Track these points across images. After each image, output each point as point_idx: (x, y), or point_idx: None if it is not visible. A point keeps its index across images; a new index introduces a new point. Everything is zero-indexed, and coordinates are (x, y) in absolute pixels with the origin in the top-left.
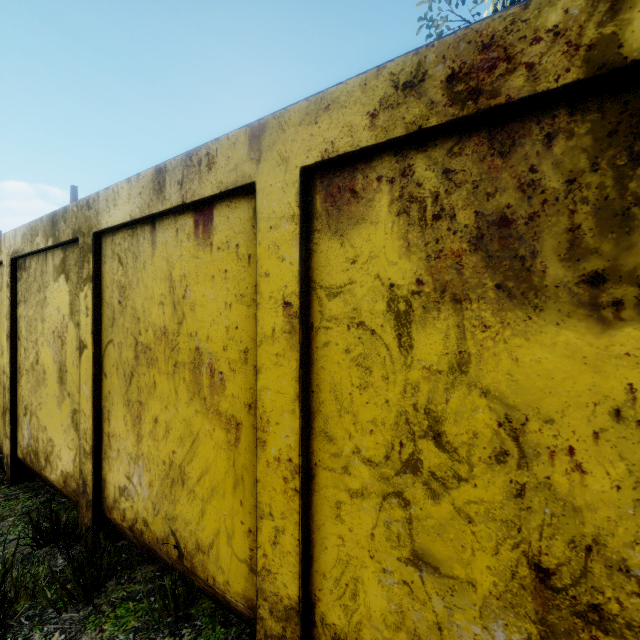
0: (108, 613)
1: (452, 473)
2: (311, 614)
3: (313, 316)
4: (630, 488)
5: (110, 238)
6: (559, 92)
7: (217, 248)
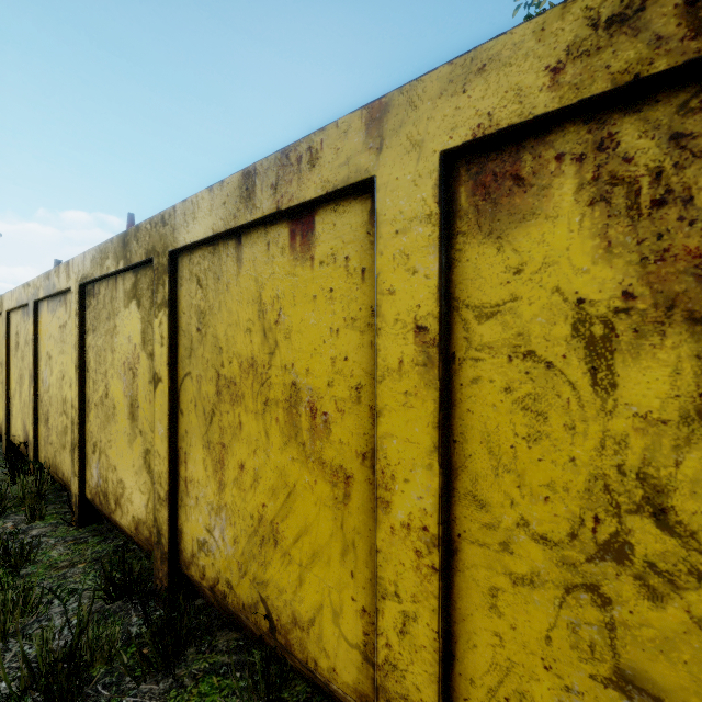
0: (190, 688)
1: (687, 567)
2: None
3: (455, 344)
4: None
5: (187, 257)
6: None
7: (319, 262)
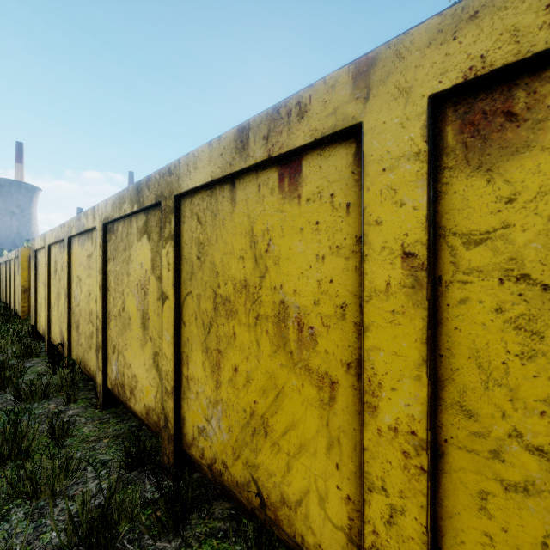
0: (196, 548)
1: None
2: None
3: (441, 268)
4: None
5: (189, 200)
6: None
7: (306, 200)
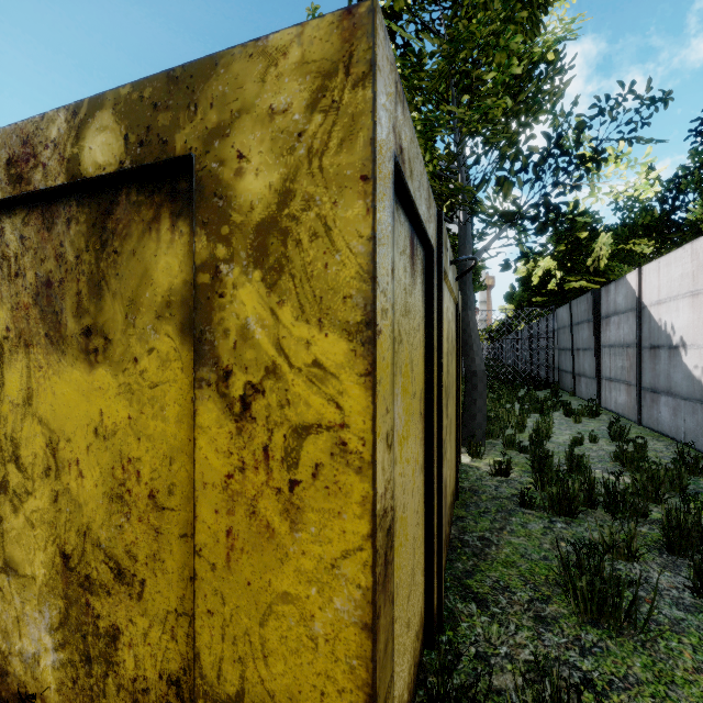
0: None
1: (25, 489)
2: None
3: None
4: (101, 485)
5: None
6: (61, 189)
7: None
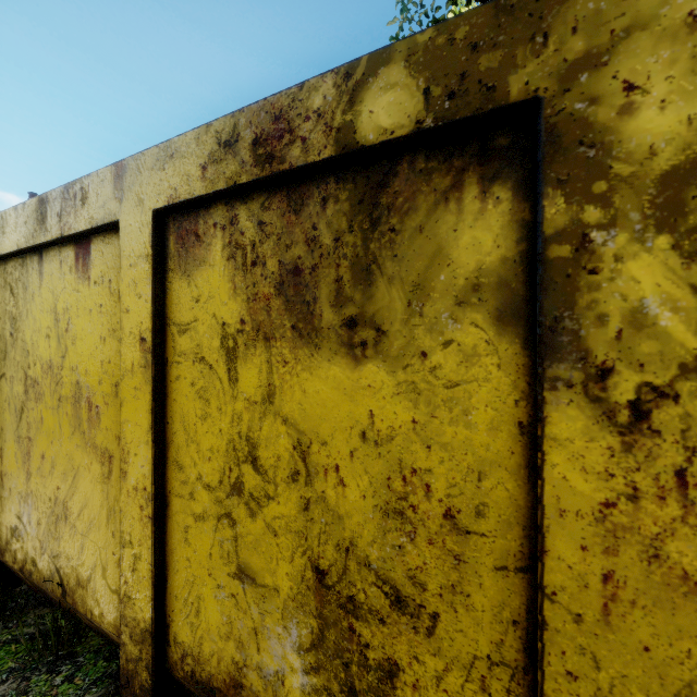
0: None
1: (264, 493)
2: (167, 635)
3: (168, 351)
4: (371, 497)
5: (3, 266)
6: (323, 164)
7: (94, 282)
